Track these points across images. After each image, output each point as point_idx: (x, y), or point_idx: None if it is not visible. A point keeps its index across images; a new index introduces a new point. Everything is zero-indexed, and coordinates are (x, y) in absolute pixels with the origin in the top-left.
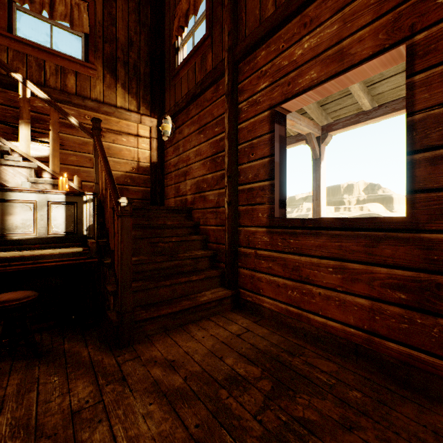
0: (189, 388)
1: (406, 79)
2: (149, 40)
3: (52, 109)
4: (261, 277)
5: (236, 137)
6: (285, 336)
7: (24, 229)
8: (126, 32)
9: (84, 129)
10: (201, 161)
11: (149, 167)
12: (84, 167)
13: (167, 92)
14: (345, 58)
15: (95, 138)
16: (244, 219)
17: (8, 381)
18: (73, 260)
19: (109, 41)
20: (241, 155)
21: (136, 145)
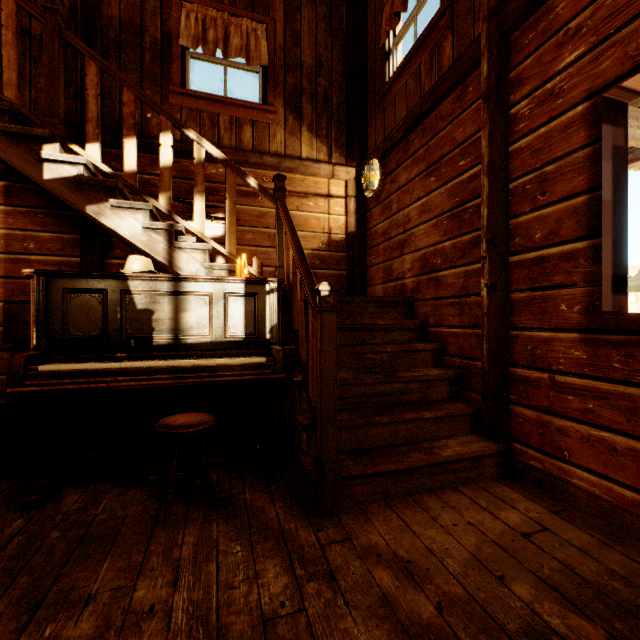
0: (450, 631)
1: None
2: (344, 54)
3: (228, 170)
4: (565, 428)
5: (505, 168)
6: (639, 561)
7: (199, 330)
8: (313, 50)
9: (265, 192)
10: (431, 221)
11: (344, 240)
12: (261, 246)
13: (370, 124)
14: None
15: (279, 202)
16: (523, 315)
17: (183, 537)
18: (255, 375)
19: (291, 69)
20: (515, 199)
21: (327, 210)
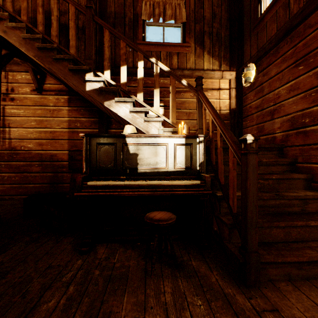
0: None
1: None
2: (228, 7)
3: (171, 77)
4: None
5: None
6: None
7: (160, 164)
8: (210, 9)
9: (191, 87)
10: (300, 95)
11: (228, 113)
12: (182, 119)
13: (246, 44)
14: None
15: (199, 92)
16: None
17: (164, 286)
18: (194, 191)
19: (198, 21)
20: None
21: (218, 97)
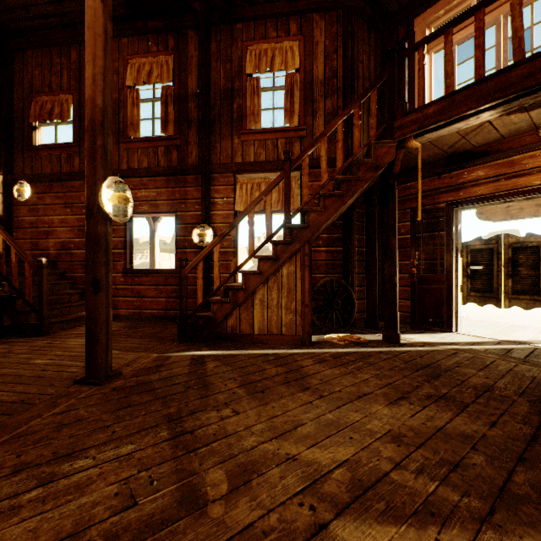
0: None
1: (176, 225)
2: None
3: None
4: (119, 300)
5: None
6: (133, 322)
7: None
8: None
9: None
10: (68, 228)
11: None
12: None
13: (18, 155)
14: (158, 208)
15: None
16: None
17: None
18: None
19: None
20: None
21: None
